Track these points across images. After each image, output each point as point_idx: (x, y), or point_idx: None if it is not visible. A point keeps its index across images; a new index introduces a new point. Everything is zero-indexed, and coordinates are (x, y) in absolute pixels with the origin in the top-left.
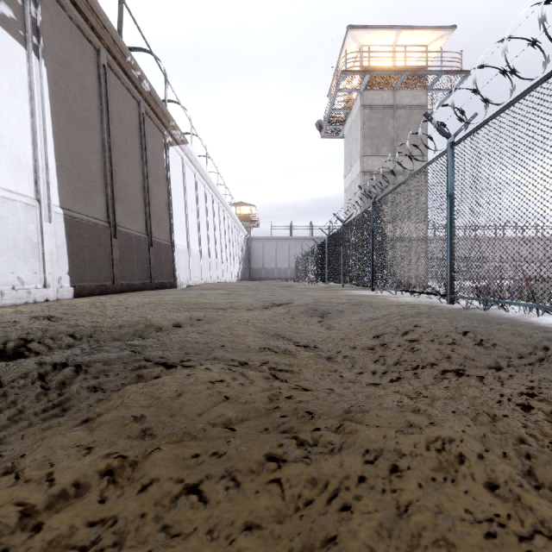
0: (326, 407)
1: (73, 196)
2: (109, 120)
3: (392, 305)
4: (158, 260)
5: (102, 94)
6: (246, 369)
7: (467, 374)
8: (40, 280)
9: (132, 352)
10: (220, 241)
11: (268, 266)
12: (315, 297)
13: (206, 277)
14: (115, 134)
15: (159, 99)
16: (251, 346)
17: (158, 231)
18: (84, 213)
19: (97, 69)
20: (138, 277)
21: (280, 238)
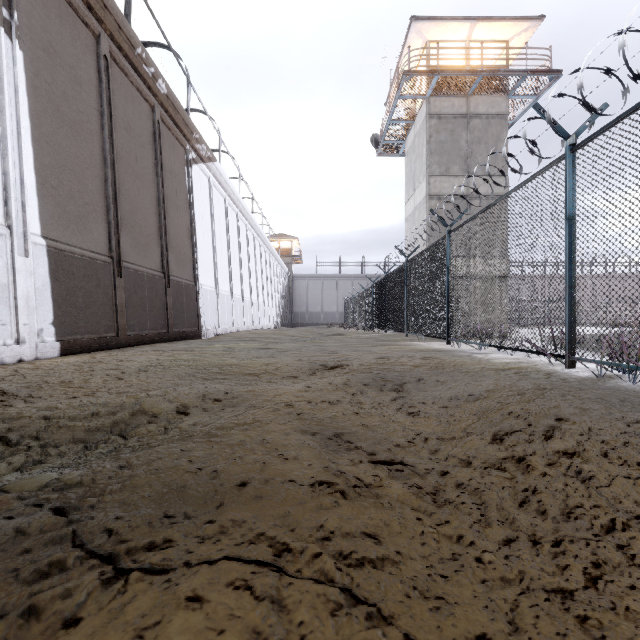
0: None
1: (61, 222)
2: (112, 126)
3: (487, 370)
4: (177, 303)
5: (102, 93)
6: (286, 580)
7: None
8: (11, 334)
9: (54, 514)
10: (256, 280)
11: (313, 310)
12: (377, 354)
13: (239, 323)
14: (120, 144)
15: (179, 104)
16: (296, 480)
17: (177, 268)
18: (76, 245)
19: (96, 61)
20: (151, 326)
21: (327, 276)
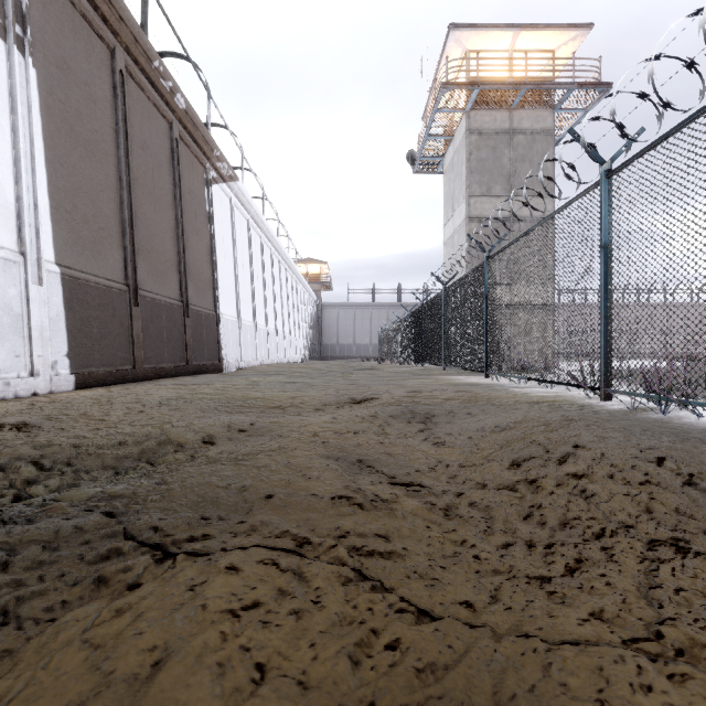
0: (481, 703)
1: (76, 248)
2: (128, 145)
3: (521, 403)
4: (197, 334)
5: (118, 110)
6: (306, 561)
7: (695, 551)
8: (25, 366)
9: (105, 516)
10: (281, 310)
11: (344, 342)
12: (409, 387)
13: (263, 356)
14: (136, 165)
15: (198, 120)
16: (318, 494)
17: (197, 296)
18: (91, 272)
19: (111, 76)
20: (169, 358)
21: (360, 305)
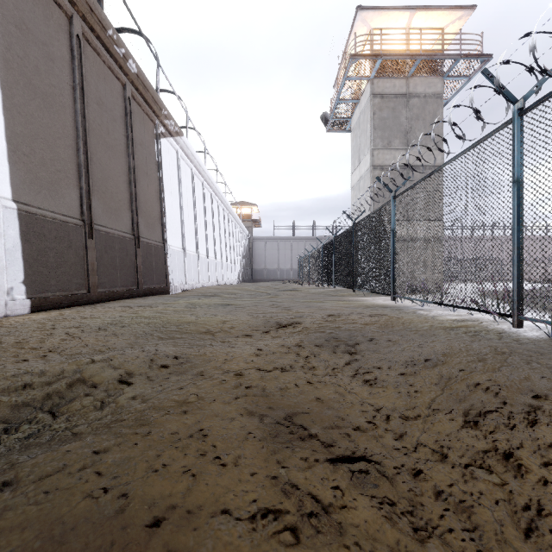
0: None
1: (33, 187)
2: (84, 100)
3: (436, 329)
4: (147, 263)
5: (75, 69)
6: None
7: None
8: None
9: None
10: (219, 242)
11: (270, 267)
12: (328, 310)
13: (204, 280)
14: (92, 117)
15: (148, 83)
16: (231, 510)
17: (147, 231)
18: (48, 208)
19: (68, 39)
20: (121, 283)
21: (283, 238)
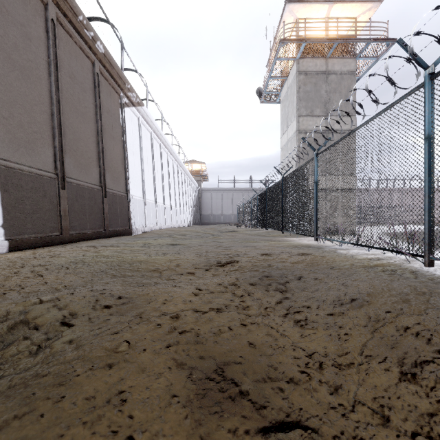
0: None
1: (12, 145)
2: (57, 74)
3: (356, 267)
4: (112, 209)
5: (50, 47)
6: None
7: None
8: None
9: None
10: (174, 192)
11: (215, 213)
12: (261, 250)
13: (161, 223)
14: (65, 88)
15: (114, 62)
16: None
17: (113, 183)
18: (25, 164)
19: (44, 22)
20: (90, 226)
21: (225, 190)
